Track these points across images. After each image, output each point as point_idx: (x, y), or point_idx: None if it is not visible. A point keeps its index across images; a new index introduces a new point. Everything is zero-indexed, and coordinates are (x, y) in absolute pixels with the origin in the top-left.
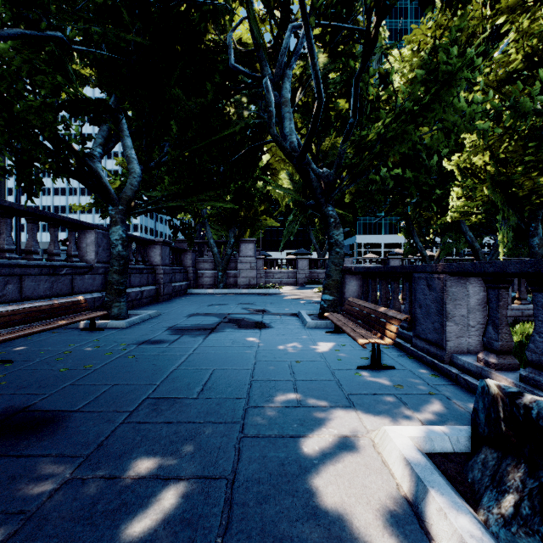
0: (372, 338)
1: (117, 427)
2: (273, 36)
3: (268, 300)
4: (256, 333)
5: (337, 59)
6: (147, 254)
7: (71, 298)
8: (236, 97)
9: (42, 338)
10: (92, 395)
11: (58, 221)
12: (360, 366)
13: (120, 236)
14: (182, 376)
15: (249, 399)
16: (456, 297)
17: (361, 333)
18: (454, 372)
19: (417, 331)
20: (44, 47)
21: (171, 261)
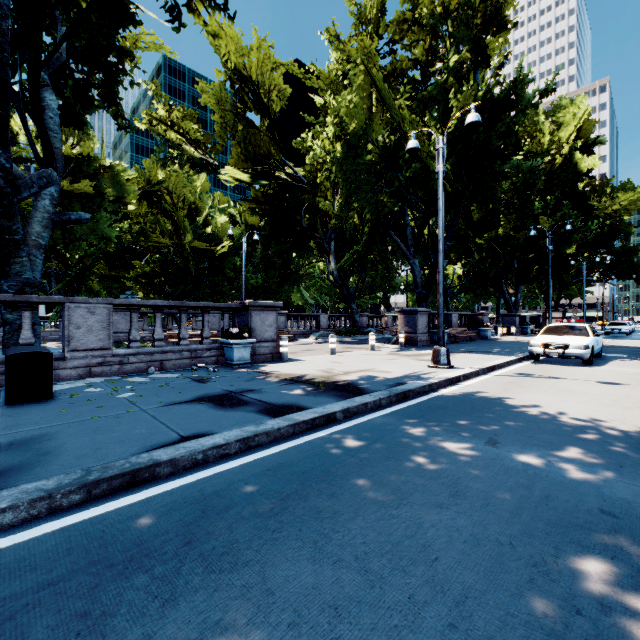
0: None
1: None
2: None
3: None
4: None
5: None
6: None
7: None
8: None
9: None
10: None
11: None
12: None
13: None
14: None
15: None
16: None
17: None
18: None
19: None
20: None
21: None
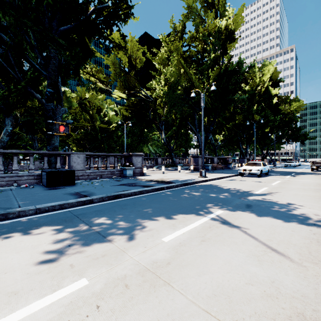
0: None
1: None
2: None
3: None
4: None
5: None
6: None
7: None
8: None
9: None
10: None
11: None
12: None
13: None
14: None
15: None
16: None
17: None
18: None
19: None
20: None
21: None
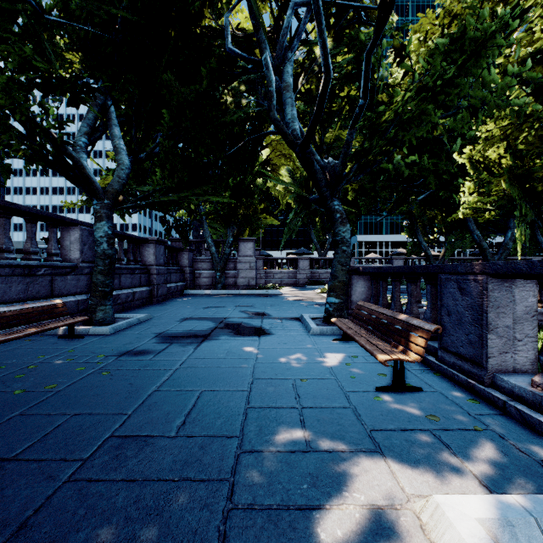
0: (394, 353)
1: (57, 489)
2: (273, 17)
3: (268, 302)
4: (254, 342)
5: (342, 42)
6: (140, 253)
7: (47, 301)
8: (234, 85)
9: (11, 348)
10: (41, 432)
11: (35, 215)
12: (379, 388)
13: (105, 233)
14: (162, 401)
15: (242, 438)
16: (500, 303)
17: (379, 346)
18: (500, 399)
19: (445, 342)
20: (16, 20)
21: (167, 261)
